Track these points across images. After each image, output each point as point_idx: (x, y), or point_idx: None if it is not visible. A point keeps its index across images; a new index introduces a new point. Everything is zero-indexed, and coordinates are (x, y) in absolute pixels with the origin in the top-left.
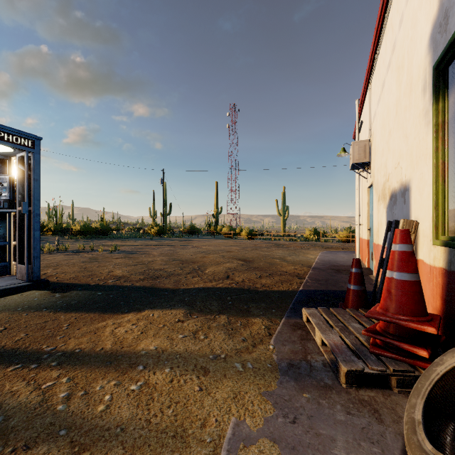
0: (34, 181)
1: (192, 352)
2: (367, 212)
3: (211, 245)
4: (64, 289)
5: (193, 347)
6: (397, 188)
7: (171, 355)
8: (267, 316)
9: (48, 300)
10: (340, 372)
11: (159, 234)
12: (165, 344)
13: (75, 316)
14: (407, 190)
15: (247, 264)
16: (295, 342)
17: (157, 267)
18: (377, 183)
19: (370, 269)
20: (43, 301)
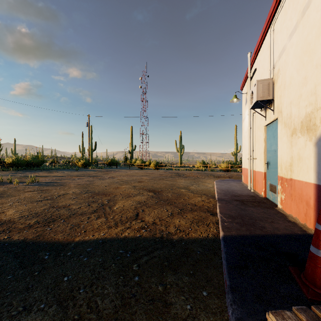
0: None
1: None
2: (264, 148)
3: (125, 175)
4: None
5: None
6: None
7: None
8: None
9: None
10: None
11: (85, 166)
12: None
13: None
14: None
15: (157, 195)
16: None
17: (62, 203)
18: (290, 117)
19: (268, 199)
20: None
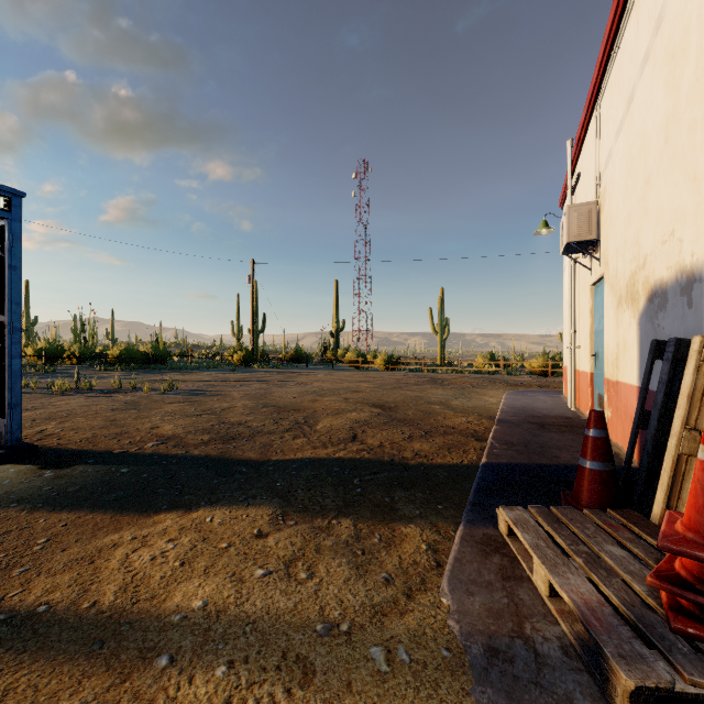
0: (10, 270)
1: (279, 615)
2: (591, 327)
3: (327, 381)
4: (63, 462)
5: (282, 601)
6: (669, 280)
7: (235, 624)
8: (430, 521)
9: (28, 484)
10: (613, 683)
11: (246, 362)
12: (225, 594)
13: (66, 520)
14: (696, 282)
15: (387, 413)
16: (492, 585)
17: (235, 419)
18: (616, 275)
19: None
20: (16, 487)
